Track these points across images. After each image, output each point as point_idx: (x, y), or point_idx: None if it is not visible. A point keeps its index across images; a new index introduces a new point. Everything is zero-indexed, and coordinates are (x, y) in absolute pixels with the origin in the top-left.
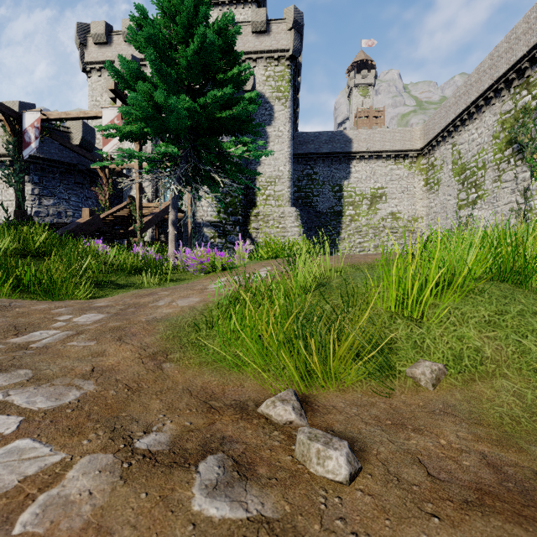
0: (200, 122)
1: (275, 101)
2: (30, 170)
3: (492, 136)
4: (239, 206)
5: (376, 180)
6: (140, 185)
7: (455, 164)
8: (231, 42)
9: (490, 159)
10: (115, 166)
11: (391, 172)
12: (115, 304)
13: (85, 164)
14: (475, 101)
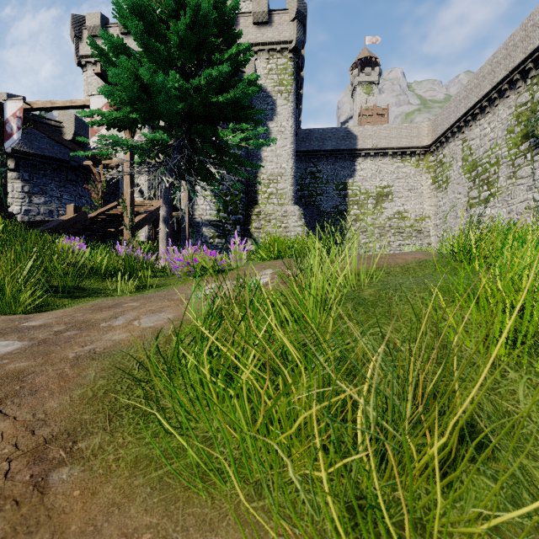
0: (194, 108)
1: (277, 95)
2: (20, 167)
3: (507, 130)
4: (240, 205)
5: (382, 178)
6: (131, 180)
7: (465, 161)
8: (228, 19)
9: (504, 155)
10: (109, 162)
11: (397, 170)
12: (55, 323)
13: (78, 160)
14: (487, 94)
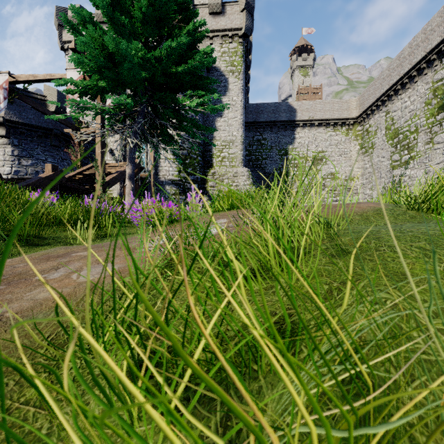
0: (156, 78)
1: (229, 74)
2: (10, 134)
3: (425, 103)
4: (197, 167)
5: (317, 145)
6: (102, 143)
7: (388, 130)
8: None
9: (422, 124)
10: (86, 130)
11: (330, 138)
12: None
13: (60, 128)
14: (408, 72)
